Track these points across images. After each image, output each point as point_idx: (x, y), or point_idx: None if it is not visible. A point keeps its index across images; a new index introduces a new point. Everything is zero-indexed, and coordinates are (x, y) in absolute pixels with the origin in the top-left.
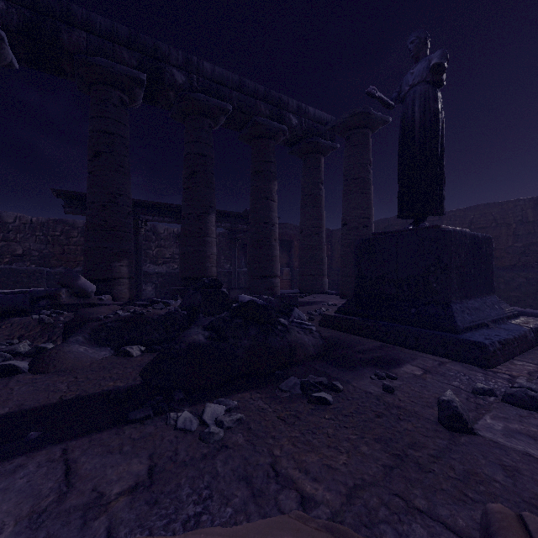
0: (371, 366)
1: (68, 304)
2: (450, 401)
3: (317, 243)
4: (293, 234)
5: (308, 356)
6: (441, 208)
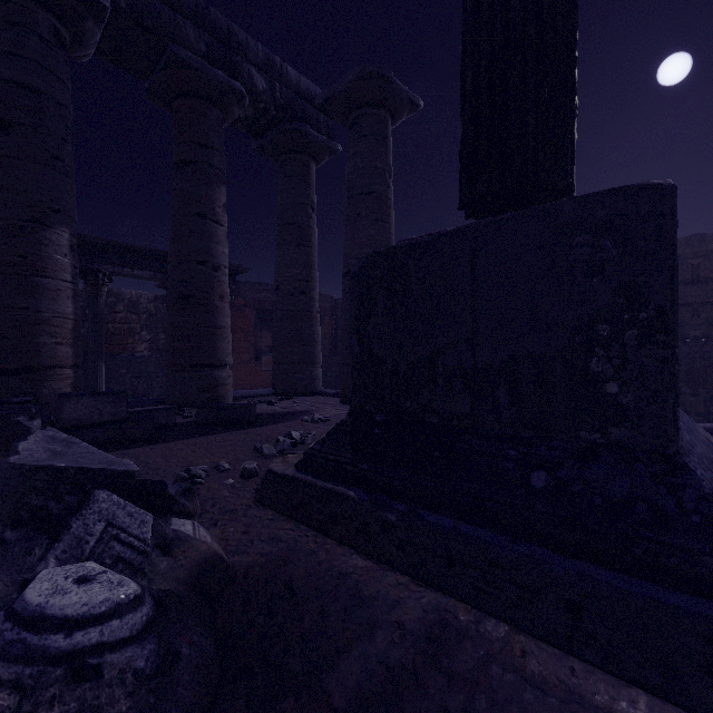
0: None
1: None
2: None
3: (304, 308)
4: None
5: None
6: (572, 179)
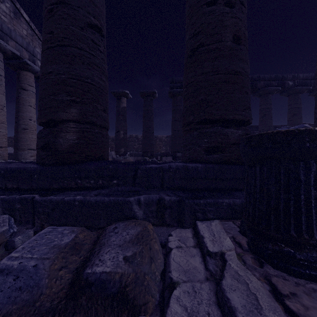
0: None
1: None
2: None
3: None
4: None
5: None
6: None
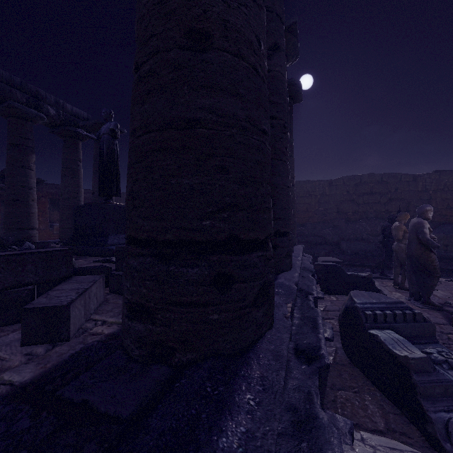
0: None
1: None
2: None
3: (75, 204)
4: None
5: None
6: (117, 194)
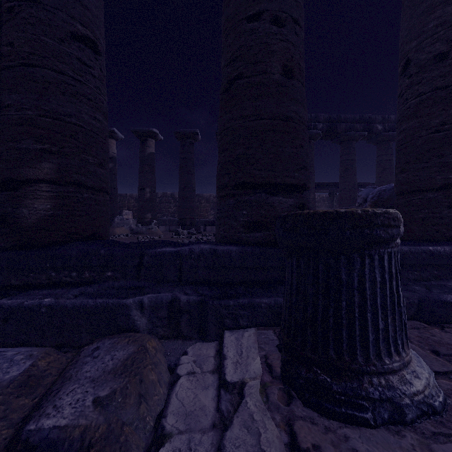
0: None
1: None
2: None
3: None
4: None
5: None
6: None
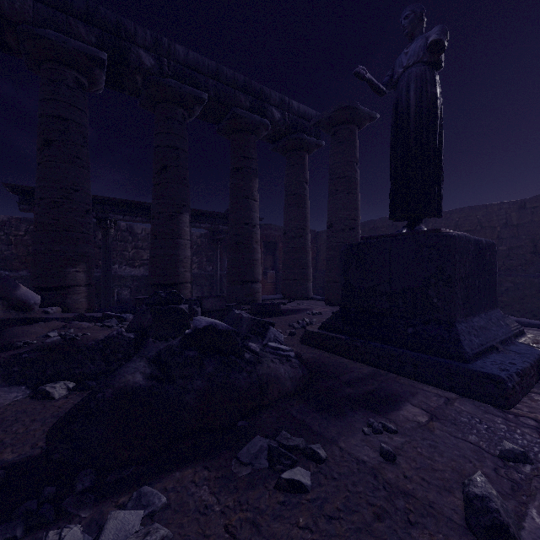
0: (362, 409)
1: (2, 320)
2: (487, 498)
3: (301, 245)
4: (278, 235)
5: (284, 393)
6: (439, 209)
